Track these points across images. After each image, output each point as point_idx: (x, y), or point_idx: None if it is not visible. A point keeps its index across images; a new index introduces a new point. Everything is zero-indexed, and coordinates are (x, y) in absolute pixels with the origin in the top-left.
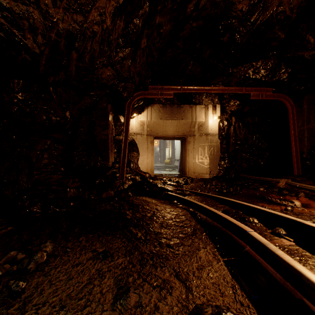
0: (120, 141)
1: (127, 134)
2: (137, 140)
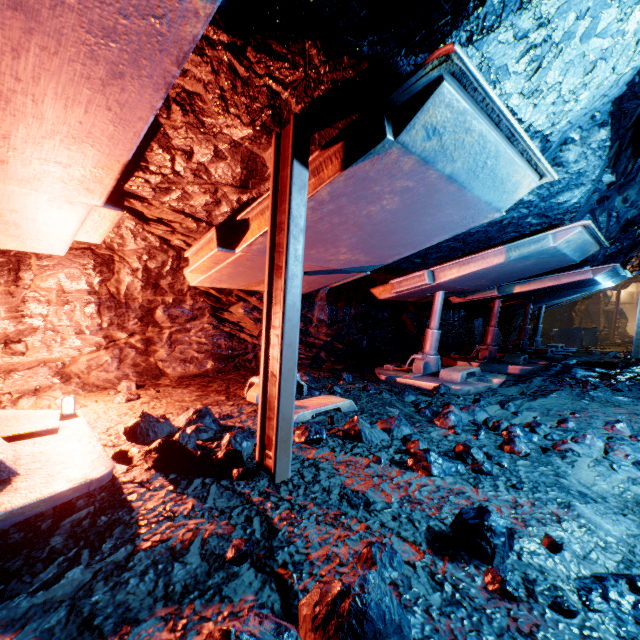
0: (608, 312)
1: (617, 309)
2: (624, 309)
